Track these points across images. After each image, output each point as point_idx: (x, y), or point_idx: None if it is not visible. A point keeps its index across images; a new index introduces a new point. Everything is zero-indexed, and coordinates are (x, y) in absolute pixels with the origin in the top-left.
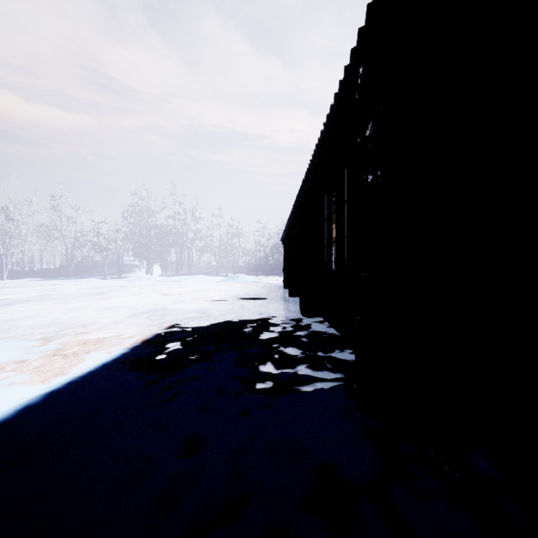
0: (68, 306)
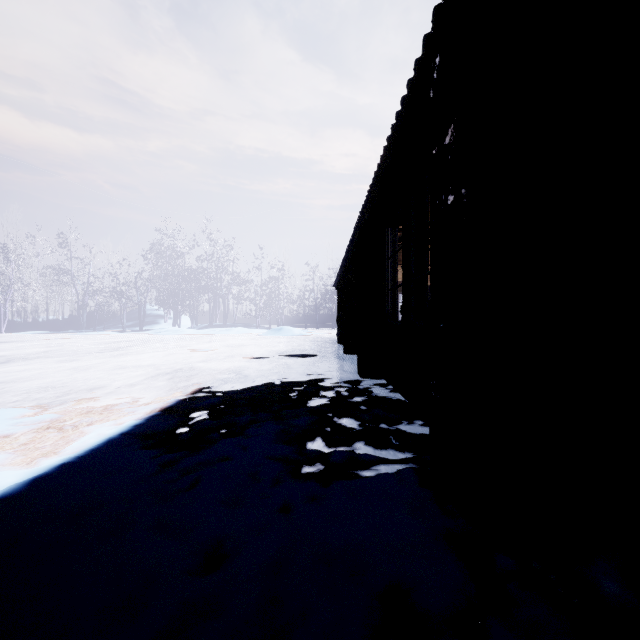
0: (75, 365)
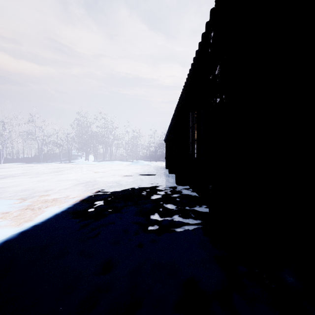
0: (38, 179)
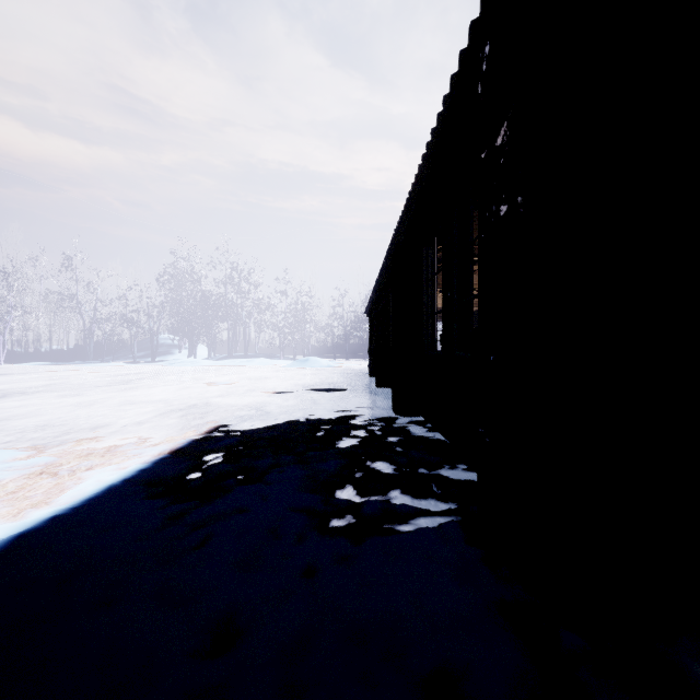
0: (78, 400)
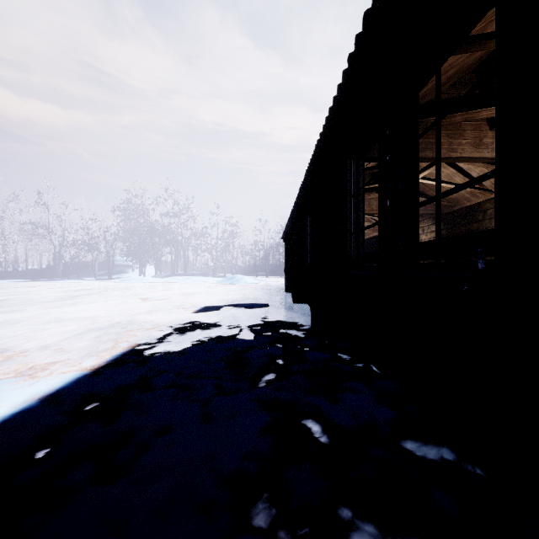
0: (12, 316)
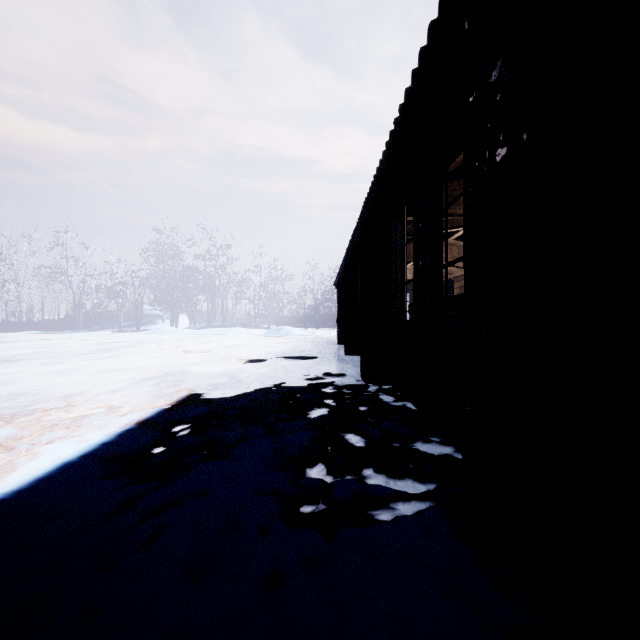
0: (59, 368)
